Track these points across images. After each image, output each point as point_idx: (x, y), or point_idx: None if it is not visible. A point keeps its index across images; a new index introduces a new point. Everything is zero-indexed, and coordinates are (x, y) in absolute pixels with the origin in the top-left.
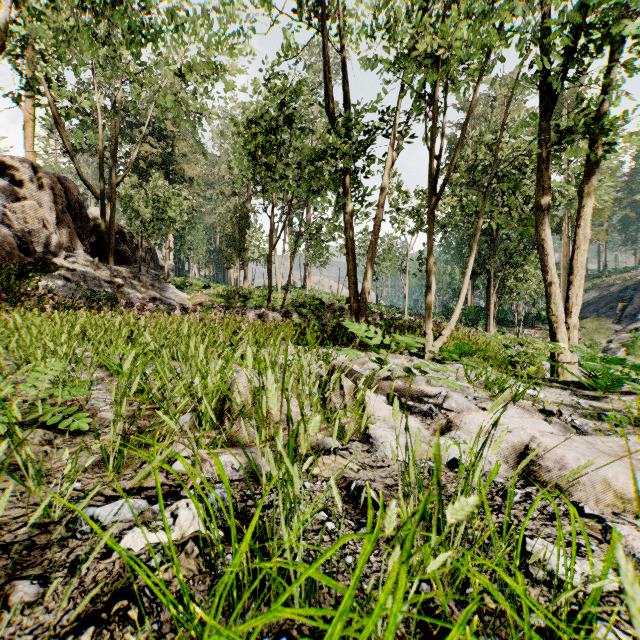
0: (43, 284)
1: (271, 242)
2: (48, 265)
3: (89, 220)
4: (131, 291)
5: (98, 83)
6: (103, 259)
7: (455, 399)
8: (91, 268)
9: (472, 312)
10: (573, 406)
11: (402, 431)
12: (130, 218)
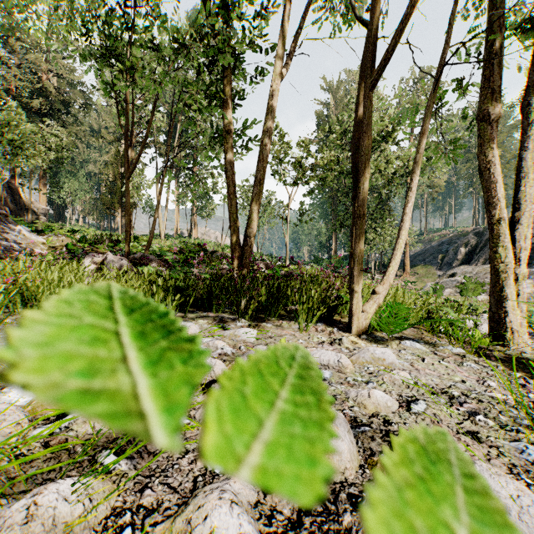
0: None
1: (128, 166)
2: None
3: None
4: None
5: None
6: None
7: None
8: None
9: (337, 260)
10: None
11: None
12: None
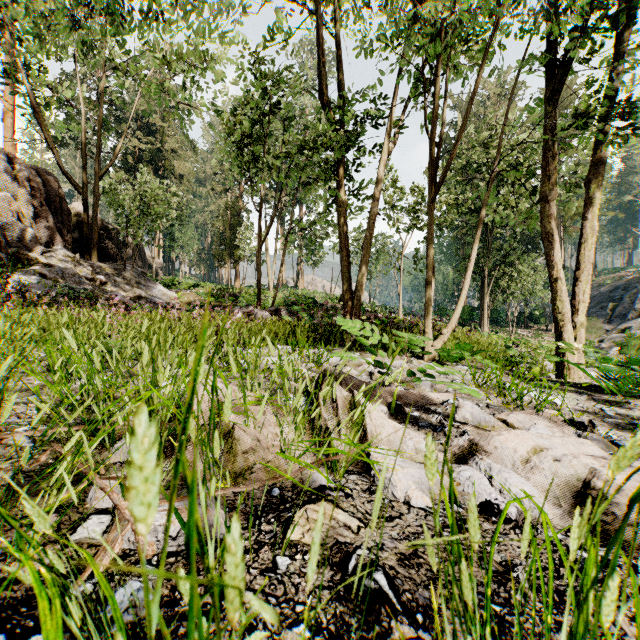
0: (15, 280)
1: (260, 237)
2: (23, 261)
3: (70, 215)
4: (114, 289)
5: (83, 75)
6: (85, 255)
7: (470, 409)
8: (71, 264)
9: (465, 312)
10: (597, 414)
11: (412, 456)
12: (117, 214)
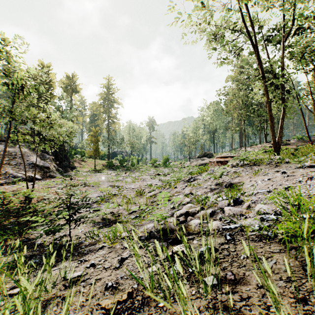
0: None
1: None
2: None
3: None
4: None
5: None
6: None
7: None
8: None
9: None
10: None
11: None
12: None
